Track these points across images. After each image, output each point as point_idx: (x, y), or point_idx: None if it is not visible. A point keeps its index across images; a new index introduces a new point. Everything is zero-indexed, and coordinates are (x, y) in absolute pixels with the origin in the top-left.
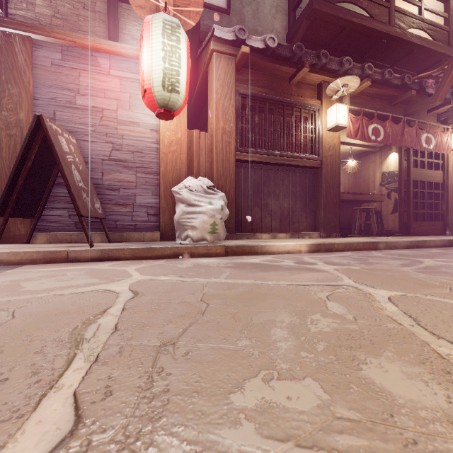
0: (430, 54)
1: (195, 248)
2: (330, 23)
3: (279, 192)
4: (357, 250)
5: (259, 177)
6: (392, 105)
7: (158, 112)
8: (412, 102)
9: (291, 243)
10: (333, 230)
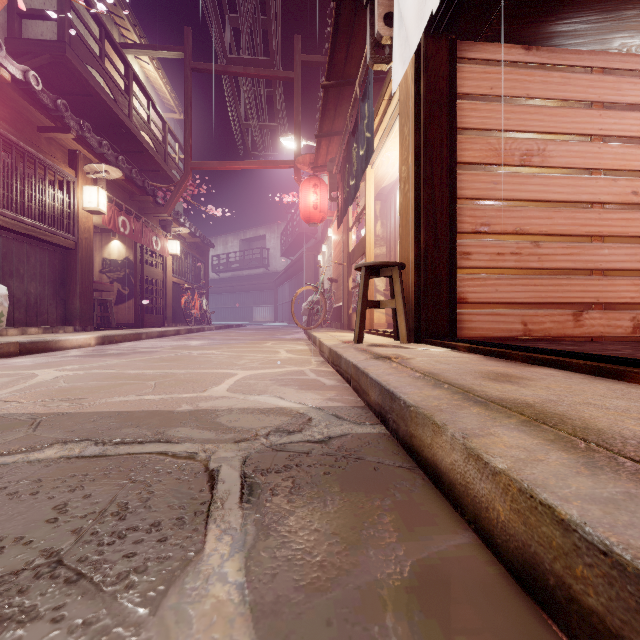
0: (154, 162)
1: None
2: (78, 80)
3: (24, 272)
4: (130, 341)
5: None
6: (132, 200)
7: None
8: (146, 203)
9: (83, 337)
10: (88, 323)
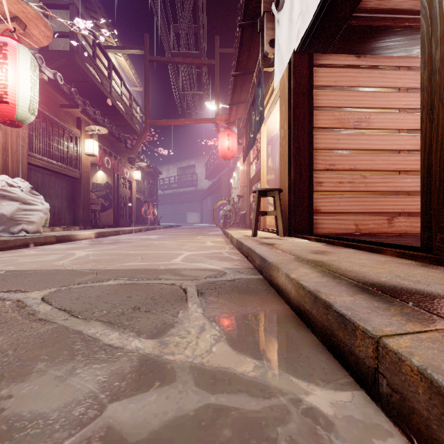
0: (125, 120)
1: (38, 239)
2: (81, 73)
3: (52, 193)
4: (113, 235)
5: (38, 179)
6: (112, 146)
7: (12, 122)
8: (120, 147)
9: (88, 233)
10: (87, 224)
